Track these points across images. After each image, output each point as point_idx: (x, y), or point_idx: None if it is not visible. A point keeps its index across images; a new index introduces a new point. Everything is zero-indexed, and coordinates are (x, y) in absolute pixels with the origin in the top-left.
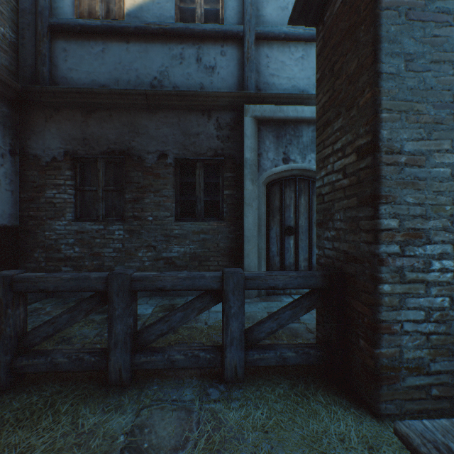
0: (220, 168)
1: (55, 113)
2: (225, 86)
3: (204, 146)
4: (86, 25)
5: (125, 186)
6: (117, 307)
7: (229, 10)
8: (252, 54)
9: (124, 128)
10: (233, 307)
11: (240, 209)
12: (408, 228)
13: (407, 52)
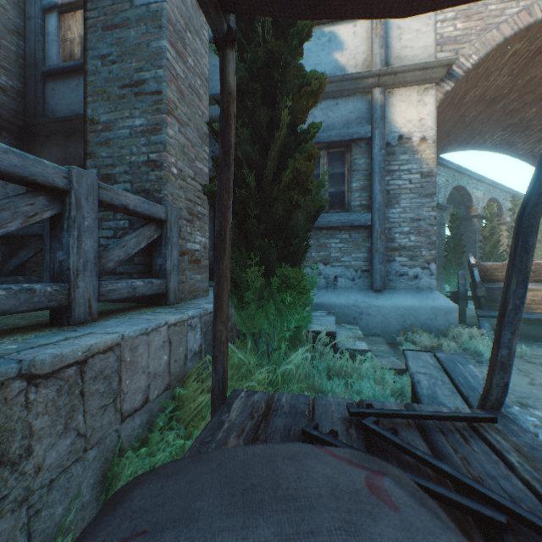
0: None
1: (48, 140)
2: None
3: None
4: (66, 67)
5: None
6: None
7: None
8: None
9: None
10: (48, 245)
11: None
12: (104, 174)
13: (103, 54)
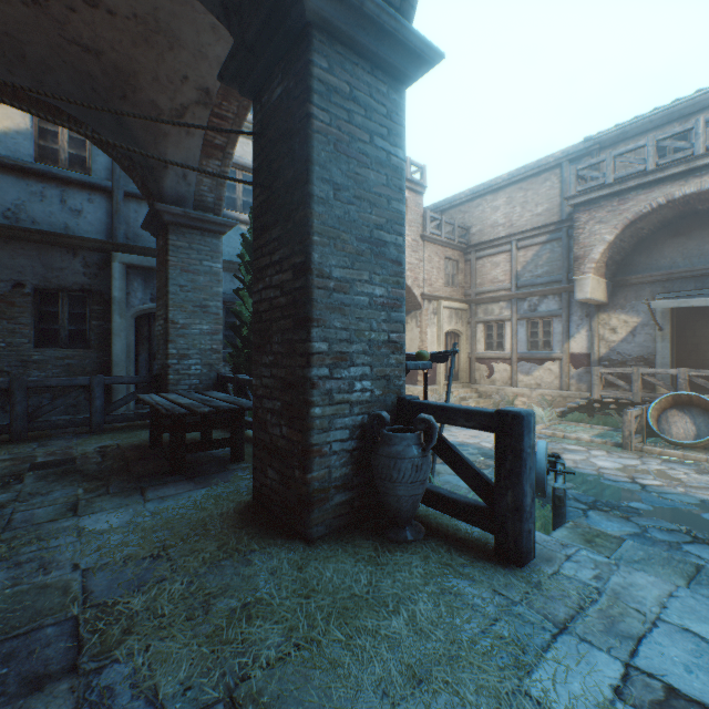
0: (88, 301)
1: None
2: (94, 230)
3: (70, 280)
4: None
5: None
6: (18, 397)
7: (98, 165)
8: (121, 209)
9: None
10: (97, 394)
11: (110, 338)
12: (182, 353)
13: (181, 284)
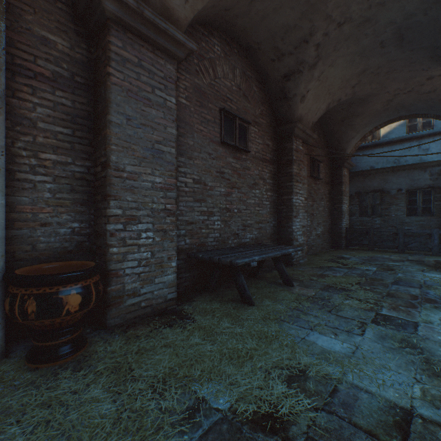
0: (431, 192)
1: (351, 179)
2: (434, 156)
3: (422, 184)
4: (364, 146)
5: (380, 203)
6: (400, 236)
7: (437, 122)
8: None
9: (380, 181)
10: (435, 237)
11: None
12: None
13: None
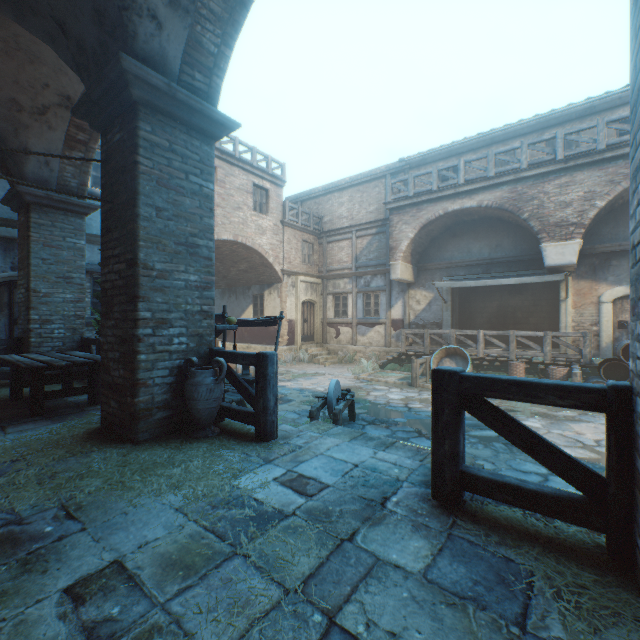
0: None
1: None
2: None
3: None
4: None
5: None
6: None
7: None
8: None
9: None
10: None
11: None
12: (44, 319)
13: (44, 257)
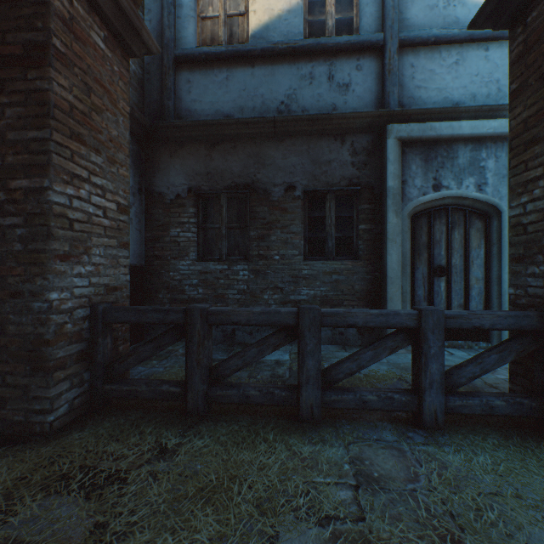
0: (353, 199)
1: (179, 148)
2: (361, 105)
3: (337, 175)
4: (211, 53)
5: (249, 223)
6: (308, 342)
7: (366, 18)
8: (394, 65)
9: (249, 159)
10: (432, 347)
11: (379, 246)
12: None
13: None
